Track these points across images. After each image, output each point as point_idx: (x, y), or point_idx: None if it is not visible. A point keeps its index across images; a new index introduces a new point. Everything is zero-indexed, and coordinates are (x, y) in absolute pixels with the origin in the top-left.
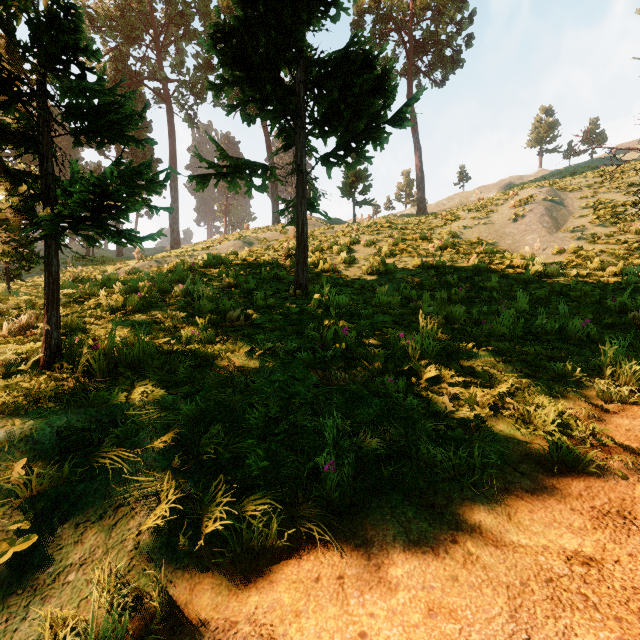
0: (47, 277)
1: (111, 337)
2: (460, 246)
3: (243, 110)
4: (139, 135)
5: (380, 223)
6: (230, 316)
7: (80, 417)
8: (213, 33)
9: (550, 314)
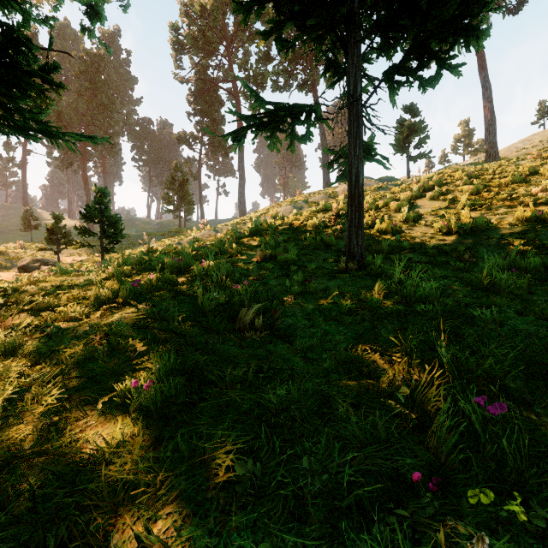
0: None
1: None
2: None
3: (278, 34)
4: (215, 128)
5: (446, 173)
6: (242, 317)
7: None
8: None
9: None
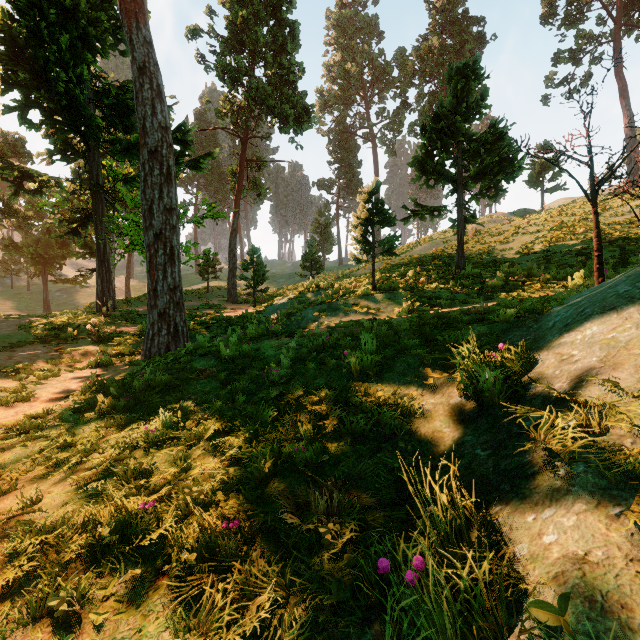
0: (373, 267)
1: (388, 282)
2: (614, 227)
3: (427, 184)
4: (353, 173)
5: (552, 213)
6: (421, 281)
7: (389, 294)
8: (413, 160)
9: (621, 271)
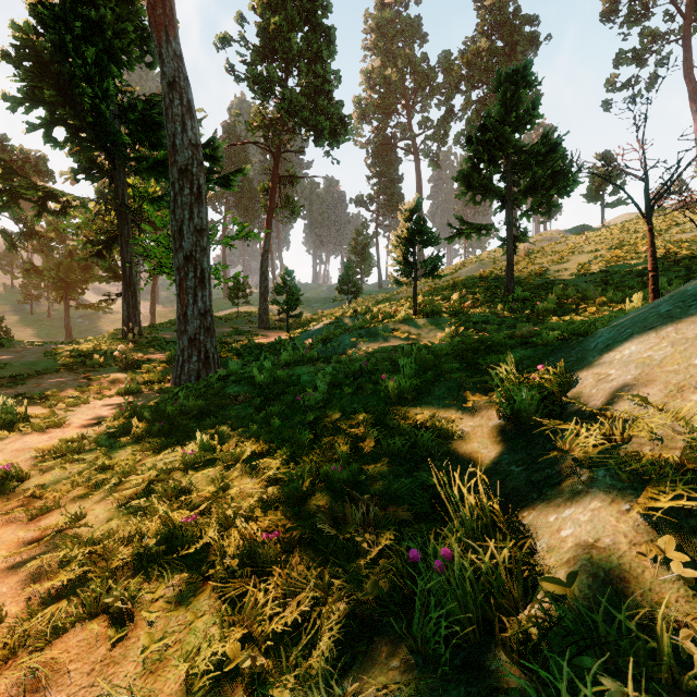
0: (414, 290)
1: (431, 306)
2: (680, 245)
3: (474, 200)
4: (394, 188)
5: (613, 230)
6: (466, 304)
7: (431, 319)
8: (458, 175)
9: None
